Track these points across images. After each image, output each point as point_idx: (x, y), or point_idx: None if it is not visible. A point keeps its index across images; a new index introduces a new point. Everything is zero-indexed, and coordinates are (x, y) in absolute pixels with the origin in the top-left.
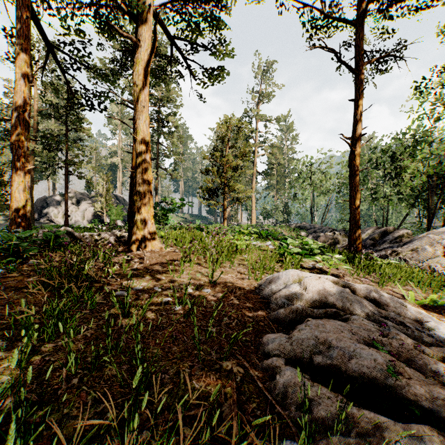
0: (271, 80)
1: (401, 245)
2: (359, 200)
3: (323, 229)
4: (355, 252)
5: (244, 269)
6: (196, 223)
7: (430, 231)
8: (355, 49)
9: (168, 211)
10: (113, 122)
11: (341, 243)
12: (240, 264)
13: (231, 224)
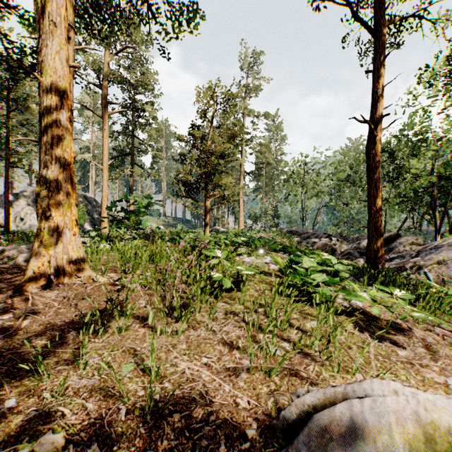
0: (260, 73)
1: (414, 255)
2: (381, 200)
3: (318, 234)
4: (377, 267)
5: (236, 330)
6: (178, 227)
7: (447, 238)
8: (377, 3)
9: (130, 214)
10: (85, 113)
11: (339, 250)
12: (228, 313)
13: (217, 229)
